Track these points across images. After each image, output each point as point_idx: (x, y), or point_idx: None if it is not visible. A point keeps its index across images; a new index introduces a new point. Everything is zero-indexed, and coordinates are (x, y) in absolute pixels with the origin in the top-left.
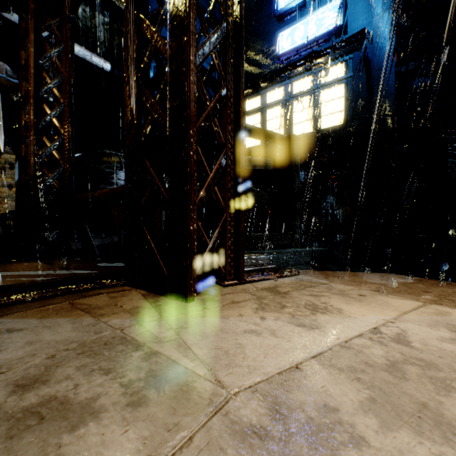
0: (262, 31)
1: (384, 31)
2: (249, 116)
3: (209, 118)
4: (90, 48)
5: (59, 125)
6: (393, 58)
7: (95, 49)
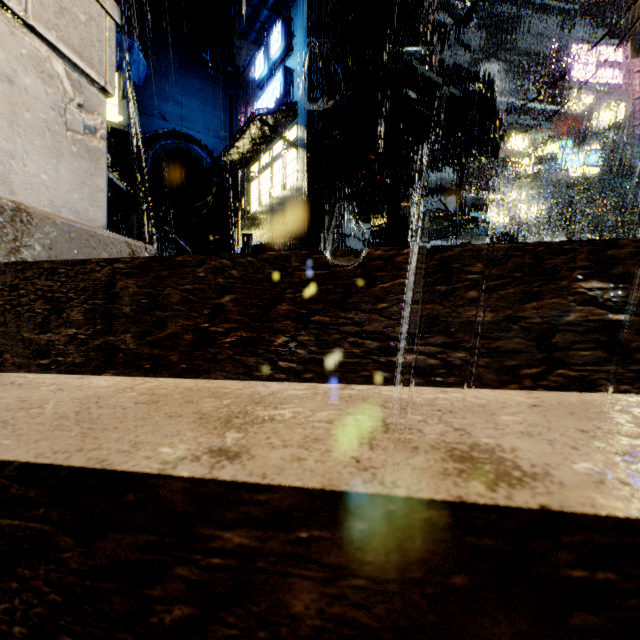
0: (256, 100)
1: (303, 97)
2: (253, 182)
3: None
4: None
5: None
6: (306, 122)
7: None
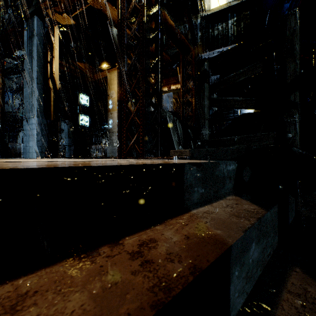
0: None
1: None
2: None
3: (132, 92)
4: (224, 45)
5: (191, 101)
6: None
7: (227, 43)
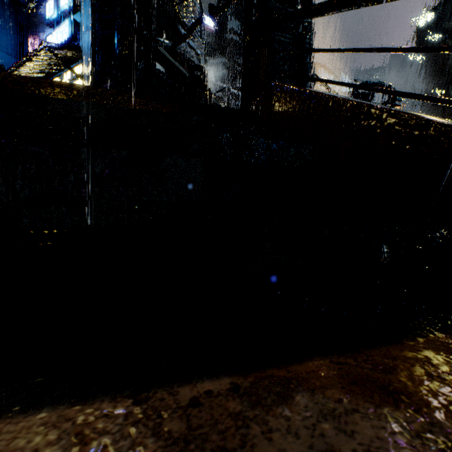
0: (47, 34)
1: (87, 45)
2: None
3: None
4: None
5: None
6: (89, 63)
7: None
